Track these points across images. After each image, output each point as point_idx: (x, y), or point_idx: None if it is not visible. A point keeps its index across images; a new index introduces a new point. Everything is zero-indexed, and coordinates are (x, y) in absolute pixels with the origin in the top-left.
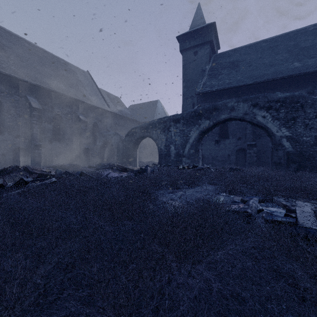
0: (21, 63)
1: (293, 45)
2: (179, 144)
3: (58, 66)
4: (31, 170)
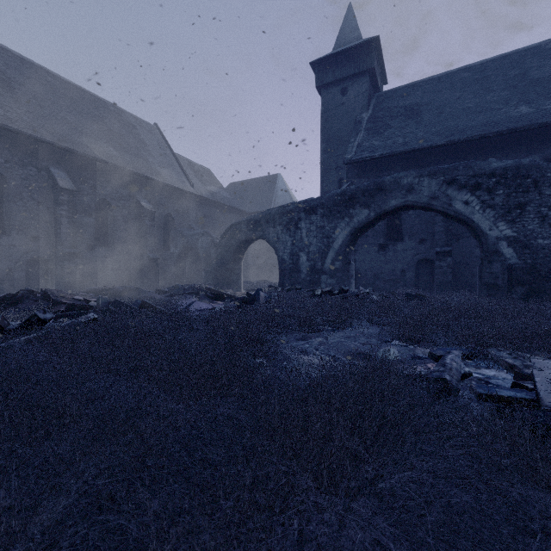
0: (39, 111)
1: (519, 76)
2: (315, 251)
3: (105, 115)
4: (55, 297)
